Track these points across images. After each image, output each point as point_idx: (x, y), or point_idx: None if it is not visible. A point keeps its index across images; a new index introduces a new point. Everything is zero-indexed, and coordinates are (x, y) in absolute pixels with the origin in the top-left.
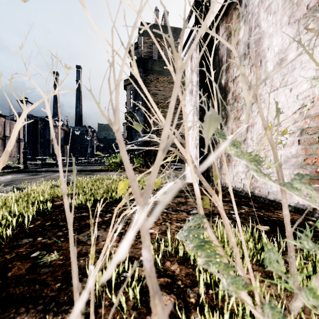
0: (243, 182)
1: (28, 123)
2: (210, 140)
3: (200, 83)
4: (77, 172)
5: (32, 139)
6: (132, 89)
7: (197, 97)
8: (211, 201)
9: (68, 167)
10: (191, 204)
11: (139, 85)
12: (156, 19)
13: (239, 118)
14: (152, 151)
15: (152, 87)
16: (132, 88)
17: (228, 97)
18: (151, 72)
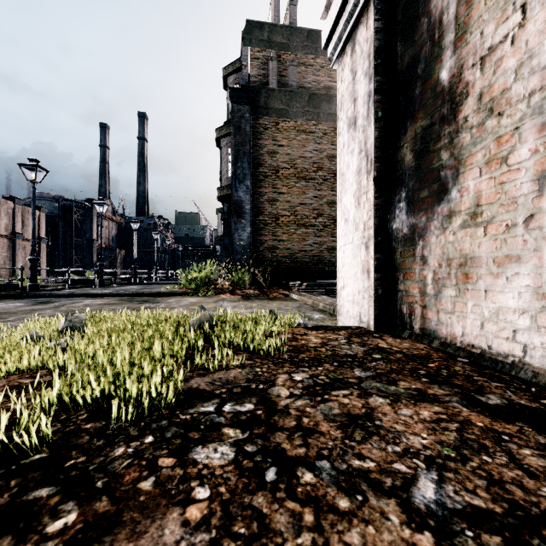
0: (523, 339)
1: (55, 212)
2: (403, 227)
3: (376, 97)
4: (127, 296)
5: (63, 238)
6: (230, 145)
7: (368, 129)
8: (450, 408)
9: (116, 287)
10: (394, 430)
11: (243, 136)
12: (274, 15)
13: (506, 160)
14: (267, 258)
15: (267, 141)
16: (230, 143)
17: (461, 112)
18: (266, 111)
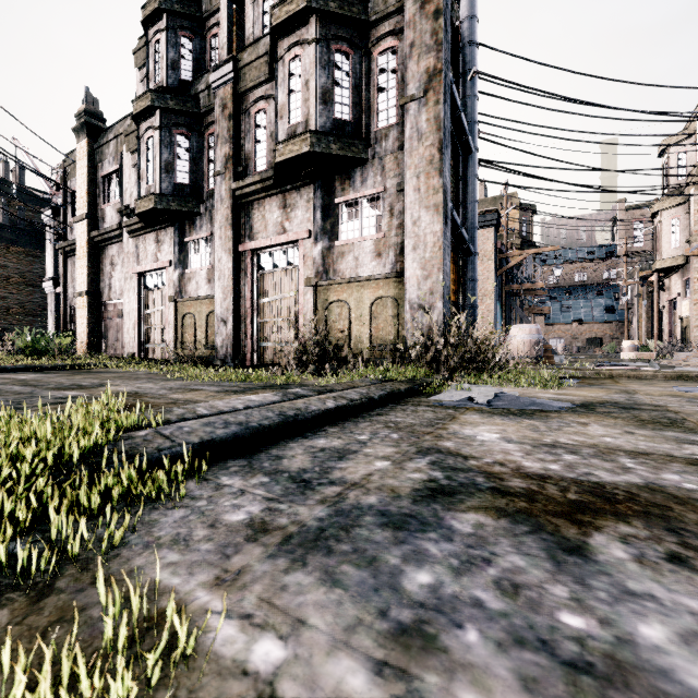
0: None
1: None
2: None
3: (56, 311)
4: None
5: None
6: None
7: (54, 316)
8: None
9: None
10: None
11: None
12: (5, 173)
13: None
14: None
15: None
16: None
17: None
18: None
